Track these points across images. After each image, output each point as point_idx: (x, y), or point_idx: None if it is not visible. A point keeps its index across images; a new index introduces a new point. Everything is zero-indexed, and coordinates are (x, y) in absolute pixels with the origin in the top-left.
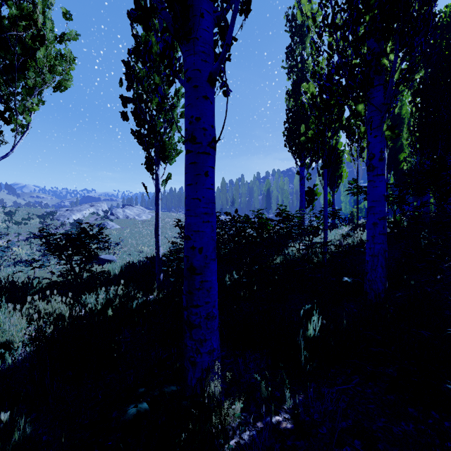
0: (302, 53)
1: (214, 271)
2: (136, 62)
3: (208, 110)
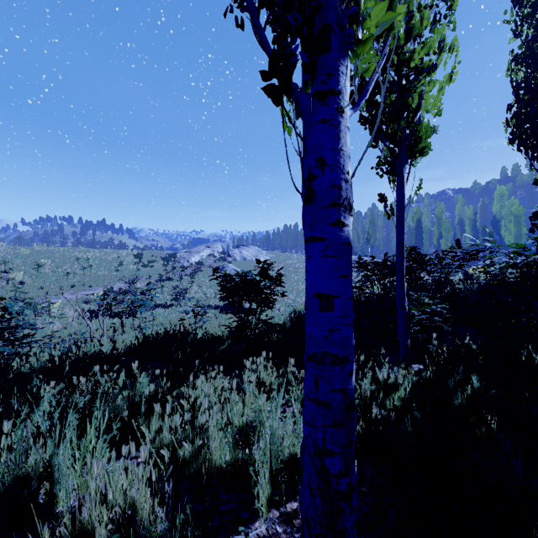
0: None
1: None
2: None
3: None
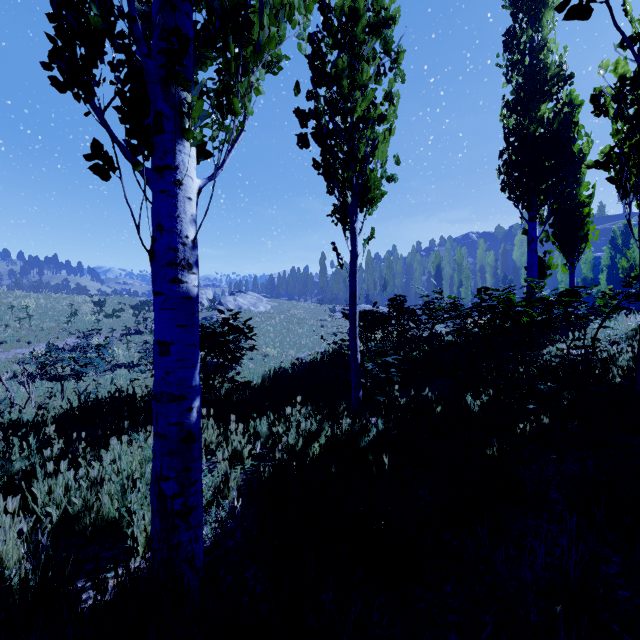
0: (534, 38)
1: None
2: (331, 47)
3: None
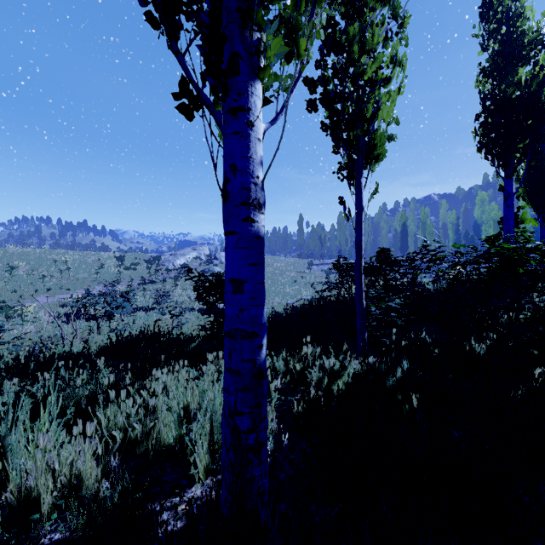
0: (510, 7)
1: None
2: (343, 16)
3: None
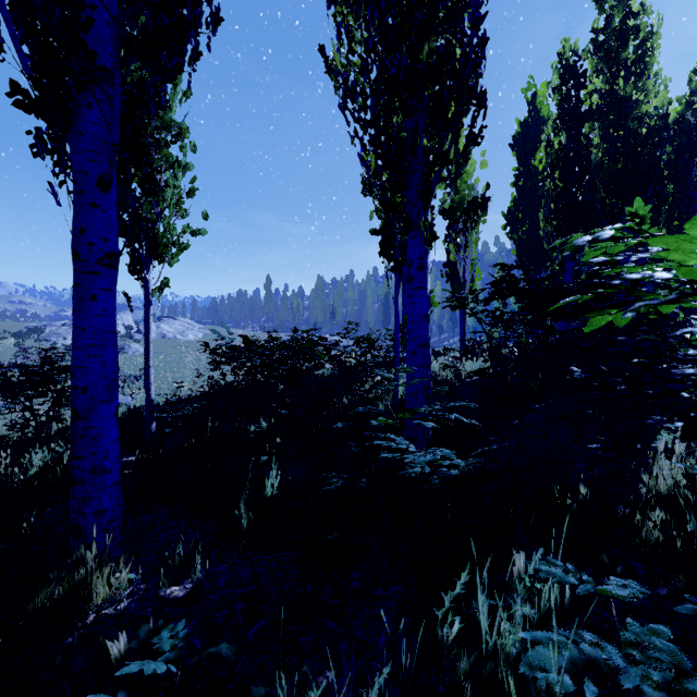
0: None
1: (107, 415)
2: None
3: (98, 221)
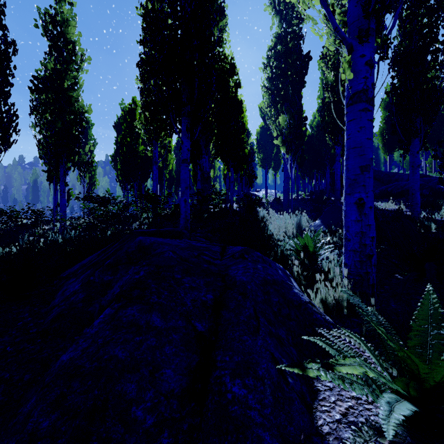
0: None
1: None
2: None
3: None
